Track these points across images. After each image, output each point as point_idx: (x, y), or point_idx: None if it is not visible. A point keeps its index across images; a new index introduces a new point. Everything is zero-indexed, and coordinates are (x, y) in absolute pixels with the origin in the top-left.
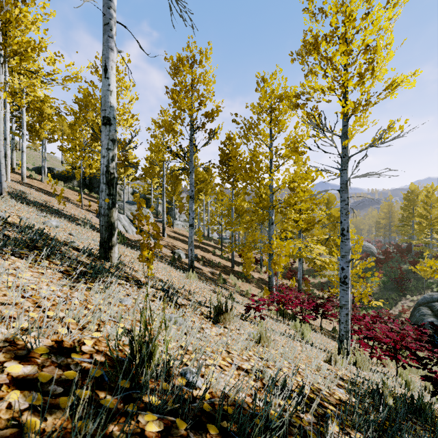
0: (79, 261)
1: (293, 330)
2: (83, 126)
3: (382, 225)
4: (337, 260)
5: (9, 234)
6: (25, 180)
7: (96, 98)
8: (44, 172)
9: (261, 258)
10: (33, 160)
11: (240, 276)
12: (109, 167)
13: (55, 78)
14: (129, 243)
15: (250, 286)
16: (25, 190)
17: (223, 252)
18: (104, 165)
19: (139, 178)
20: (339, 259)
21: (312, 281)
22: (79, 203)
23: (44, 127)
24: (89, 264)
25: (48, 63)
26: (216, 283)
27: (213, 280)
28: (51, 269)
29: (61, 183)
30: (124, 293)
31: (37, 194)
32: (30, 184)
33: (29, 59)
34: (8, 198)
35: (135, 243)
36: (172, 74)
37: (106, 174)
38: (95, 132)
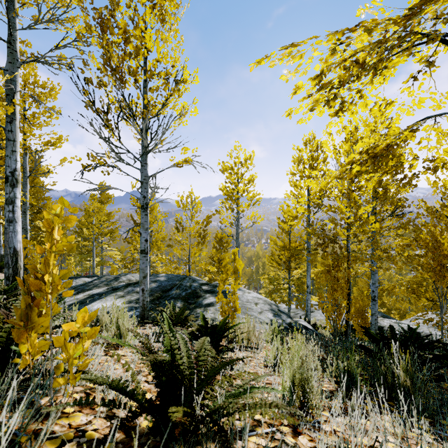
0: None
1: None
2: None
3: None
4: None
5: None
6: None
7: None
8: None
9: None
10: None
11: None
12: None
13: None
14: None
15: None
16: None
17: None
18: None
19: None
20: None
21: None
22: None
23: None
24: None
25: None
26: None
27: None
28: None
29: None
30: None
31: None
32: None
33: None
34: None
35: None
36: None
37: None
38: None
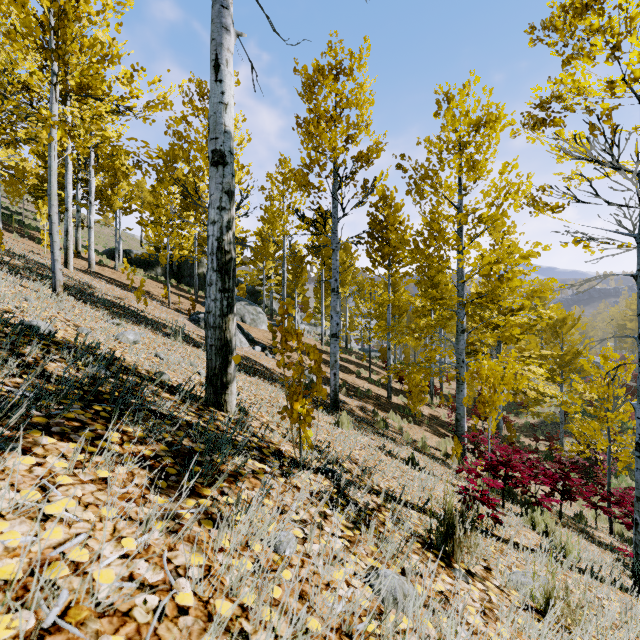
0: (175, 418)
1: (533, 531)
2: (170, 188)
3: (629, 331)
4: (561, 389)
5: (53, 368)
6: (94, 268)
7: (191, 141)
8: (119, 256)
9: (432, 383)
10: (104, 240)
11: (403, 412)
12: (222, 240)
13: (133, 105)
14: (240, 364)
15: (422, 430)
16: (92, 282)
17: (383, 377)
18: (214, 237)
19: (247, 263)
20: (634, 406)
21: (514, 422)
22: (165, 300)
23: (118, 193)
24: (193, 424)
25: (123, 82)
26: (374, 429)
27: (367, 422)
28: (125, 460)
29: (141, 272)
30: (270, 506)
31: (108, 288)
32: (100, 273)
33: (94, 78)
34: (65, 295)
35: (247, 362)
36: (305, 96)
37: (217, 253)
38: (189, 193)
